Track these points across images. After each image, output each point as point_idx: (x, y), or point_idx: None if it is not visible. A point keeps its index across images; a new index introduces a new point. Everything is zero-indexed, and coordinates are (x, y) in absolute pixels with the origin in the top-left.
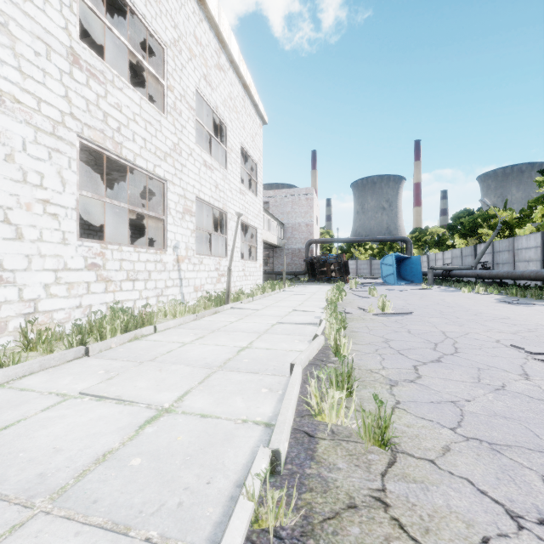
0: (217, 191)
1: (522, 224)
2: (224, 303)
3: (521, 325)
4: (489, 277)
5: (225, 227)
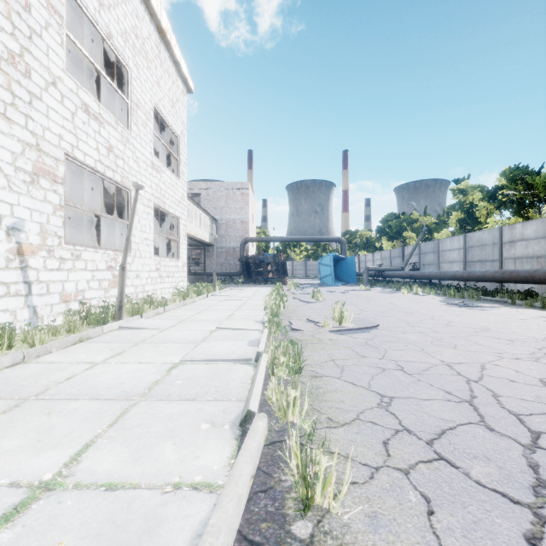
0: (110, 156)
1: (439, 229)
2: (115, 318)
3: (518, 341)
4: (421, 277)
5: (127, 210)
